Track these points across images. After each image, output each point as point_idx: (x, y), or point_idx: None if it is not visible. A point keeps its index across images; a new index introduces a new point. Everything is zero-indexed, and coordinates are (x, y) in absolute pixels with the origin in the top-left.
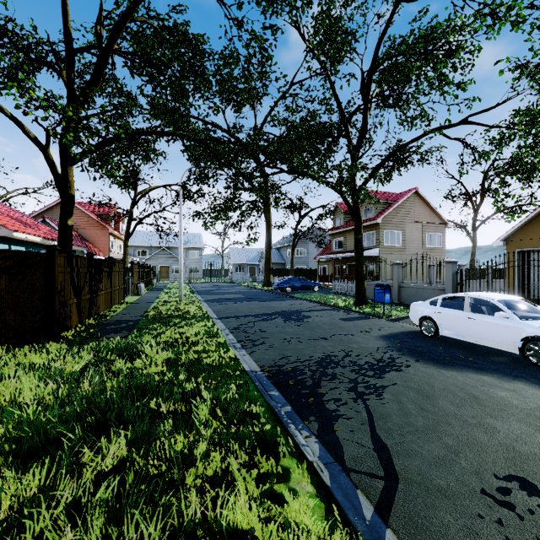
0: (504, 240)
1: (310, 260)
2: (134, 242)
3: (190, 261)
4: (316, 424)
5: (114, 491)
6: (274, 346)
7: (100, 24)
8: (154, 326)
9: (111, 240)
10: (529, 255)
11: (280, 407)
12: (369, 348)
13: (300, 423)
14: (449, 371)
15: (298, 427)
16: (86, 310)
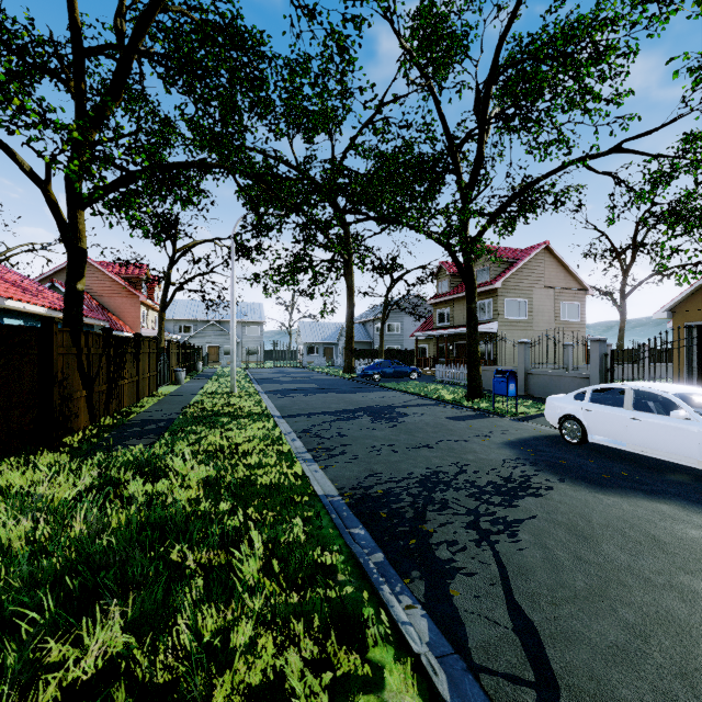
0: (669, 311)
1: (404, 338)
2: (174, 315)
3: (247, 340)
4: (422, 585)
5: None
6: (358, 457)
7: (122, 16)
8: (194, 427)
9: (143, 312)
10: None
11: (367, 554)
12: (491, 460)
13: (398, 583)
14: (609, 497)
15: (394, 589)
16: (101, 406)
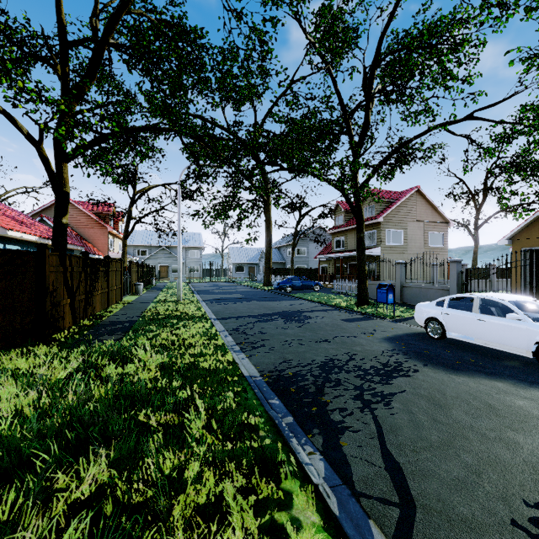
0: (510, 239)
1: (310, 259)
2: (134, 241)
3: (190, 261)
4: (321, 438)
5: (91, 523)
6: (274, 349)
7: (96, 16)
8: (151, 327)
9: (110, 240)
10: (537, 254)
11: (281, 417)
12: (373, 351)
13: (303, 437)
14: (460, 377)
15: (300, 441)
16: (81, 311)
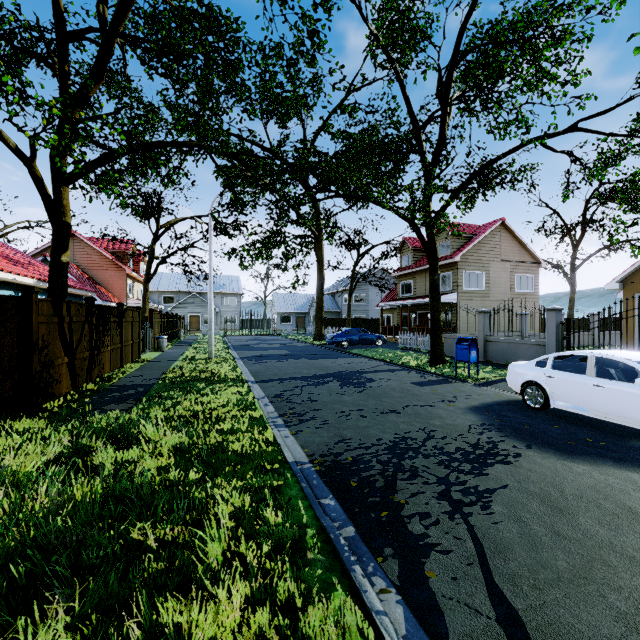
0: (621, 282)
1: (370, 308)
2: (159, 286)
3: (226, 310)
4: (396, 564)
5: None
6: (328, 422)
7: (104, 2)
8: (171, 393)
9: (129, 284)
10: None
11: (338, 528)
12: (457, 425)
13: (370, 562)
14: (578, 464)
15: (367, 569)
16: (83, 372)
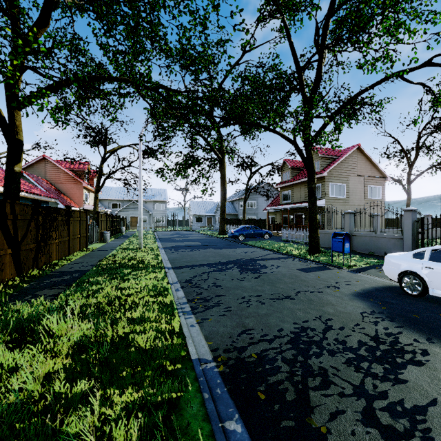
0: None
1: (259, 211)
2: (109, 196)
3: (156, 213)
4: None
5: None
6: (231, 309)
7: None
8: (99, 278)
9: (85, 194)
10: None
11: None
12: (350, 314)
13: None
14: None
15: None
16: (30, 261)
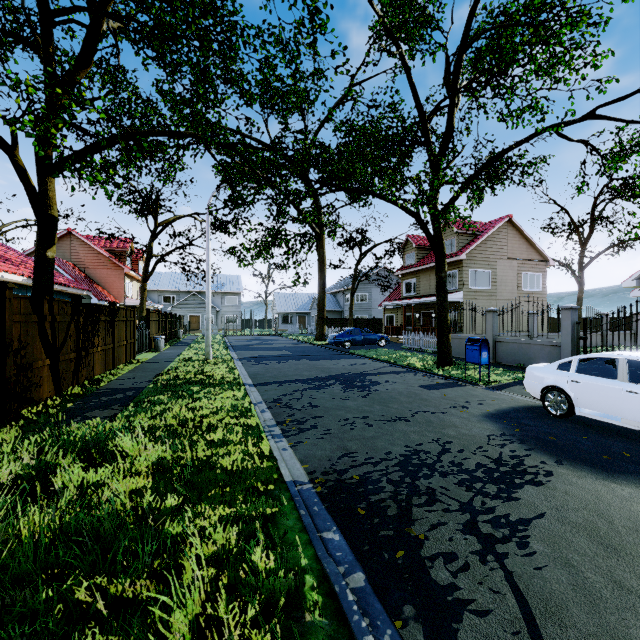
0: (638, 280)
1: (373, 307)
2: (158, 286)
3: (226, 310)
4: (420, 632)
5: None
6: (330, 432)
7: None
8: (161, 397)
9: (127, 283)
10: None
11: (344, 574)
12: (474, 436)
13: (387, 628)
14: (622, 486)
15: (382, 639)
16: (69, 375)
